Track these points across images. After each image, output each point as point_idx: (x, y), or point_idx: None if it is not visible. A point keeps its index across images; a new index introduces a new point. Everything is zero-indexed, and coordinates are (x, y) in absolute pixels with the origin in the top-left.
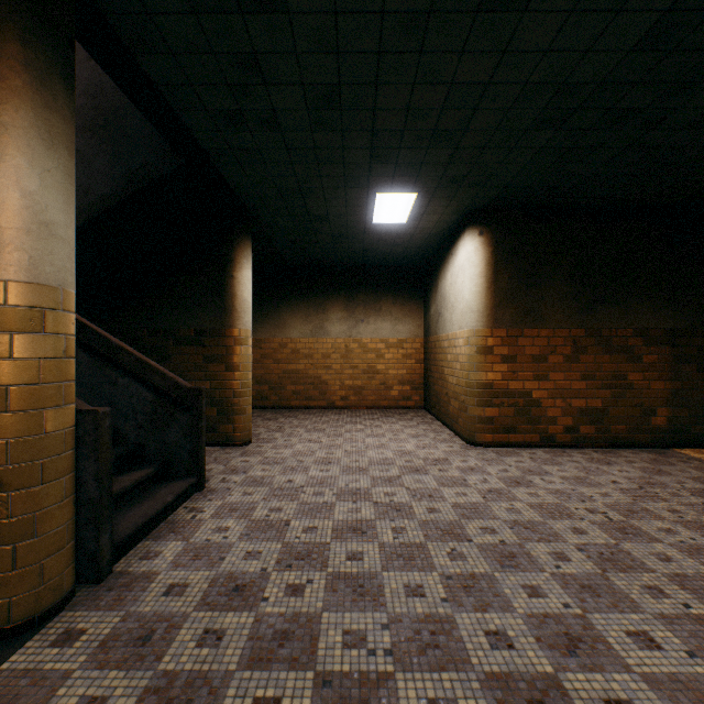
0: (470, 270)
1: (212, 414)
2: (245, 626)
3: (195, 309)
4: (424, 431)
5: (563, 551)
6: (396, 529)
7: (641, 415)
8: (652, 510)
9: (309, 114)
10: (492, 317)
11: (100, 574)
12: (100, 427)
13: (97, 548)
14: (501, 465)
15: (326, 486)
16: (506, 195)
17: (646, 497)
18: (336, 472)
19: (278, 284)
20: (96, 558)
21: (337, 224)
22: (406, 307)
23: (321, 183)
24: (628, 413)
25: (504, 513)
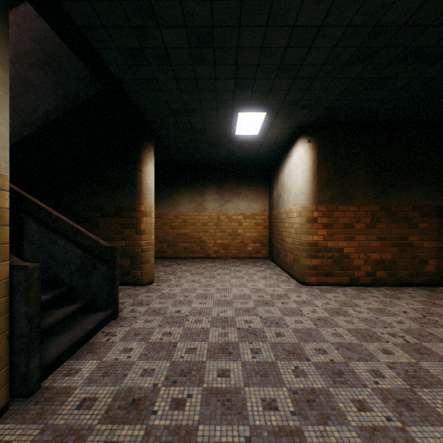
0: (301, 165)
1: (127, 263)
2: (137, 438)
3: (115, 192)
4: (269, 274)
5: (378, 369)
6: (254, 350)
7: (418, 264)
8: (436, 335)
9: (191, 52)
10: (316, 197)
11: (30, 391)
12: (30, 278)
13: (27, 371)
14: (324, 299)
15: (203, 315)
16: (327, 114)
17: (429, 324)
18: (210, 304)
19: (173, 177)
20: (26, 378)
21: (211, 136)
22: (257, 192)
23: (200, 105)
24: (409, 262)
25: (330, 336)
